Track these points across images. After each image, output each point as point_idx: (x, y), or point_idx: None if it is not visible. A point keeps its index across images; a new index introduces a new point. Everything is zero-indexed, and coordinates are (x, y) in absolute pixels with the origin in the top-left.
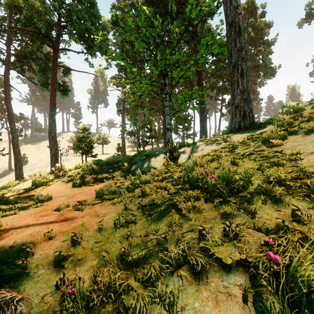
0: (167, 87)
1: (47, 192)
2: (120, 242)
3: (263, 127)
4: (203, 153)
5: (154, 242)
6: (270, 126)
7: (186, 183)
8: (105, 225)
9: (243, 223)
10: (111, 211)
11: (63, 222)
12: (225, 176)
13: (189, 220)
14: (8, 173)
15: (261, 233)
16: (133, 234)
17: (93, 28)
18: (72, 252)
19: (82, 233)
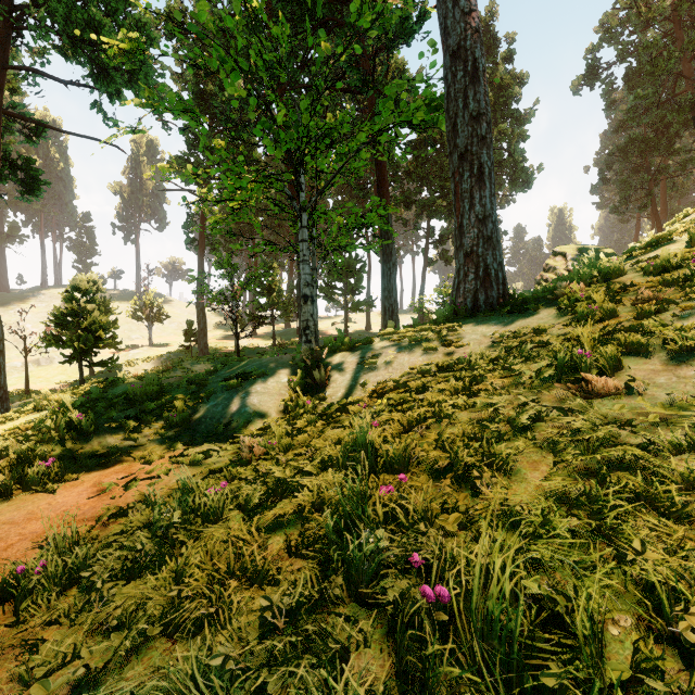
0: (303, 192)
1: None
2: None
3: (533, 311)
4: (391, 376)
5: None
6: (549, 309)
7: (336, 563)
8: None
9: None
10: None
11: None
12: (495, 606)
13: None
14: None
15: None
16: None
17: (109, 23)
18: None
19: None
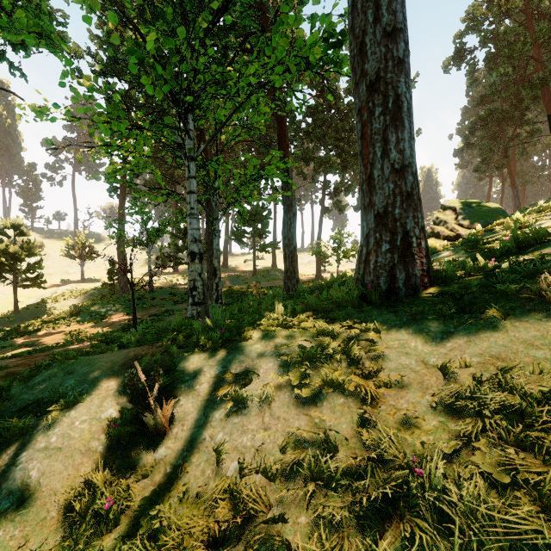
0: (191, 140)
1: None
2: None
3: (502, 319)
4: (265, 440)
5: None
6: (536, 322)
7: None
8: None
9: None
10: None
11: None
12: None
13: None
14: None
15: None
16: None
17: None
18: None
19: None
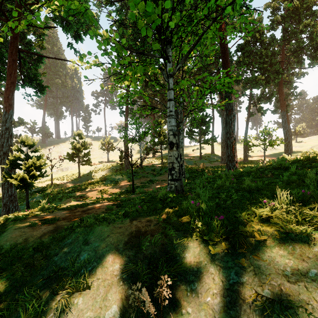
0: (169, 63)
1: None
2: None
3: None
4: None
5: None
6: None
7: None
8: None
9: None
10: None
11: None
12: None
13: None
14: None
15: None
16: None
17: None
18: None
19: None
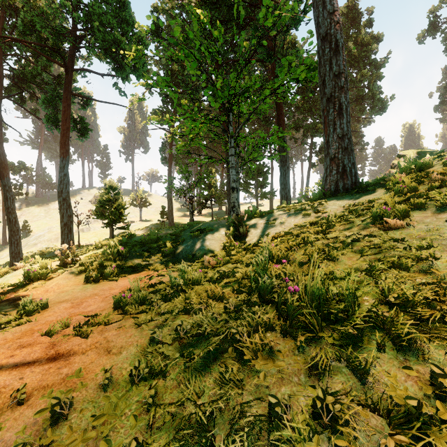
0: (231, 127)
1: (45, 292)
2: (135, 416)
3: (371, 191)
4: (283, 229)
5: (194, 419)
6: (381, 190)
7: (254, 291)
8: (116, 375)
9: (346, 391)
10: (131, 341)
11: (50, 362)
12: (316, 290)
13: (254, 372)
14: (1, 250)
15: (378, 416)
16: (160, 399)
17: (124, 40)
18: (48, 441)
19: (73, 396)
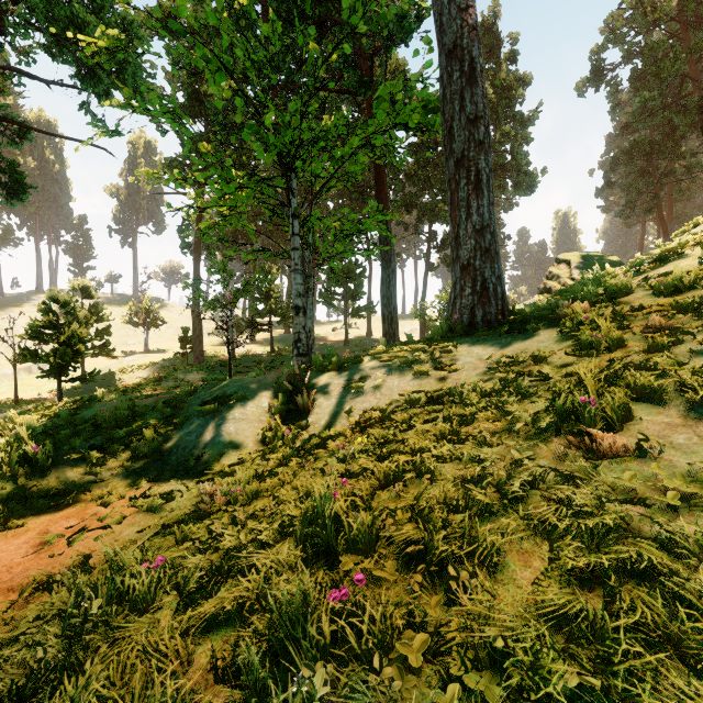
0: (295, 198)
1: None
2: None
3: (533, 331)
4: (378, 403)
5: None
6: (551, 331)
7: None
8: None
9: None
10: None
11: None
12: None
13: None
14: None
15: None
16: None
17: (93, 21)
18: None
19: None
